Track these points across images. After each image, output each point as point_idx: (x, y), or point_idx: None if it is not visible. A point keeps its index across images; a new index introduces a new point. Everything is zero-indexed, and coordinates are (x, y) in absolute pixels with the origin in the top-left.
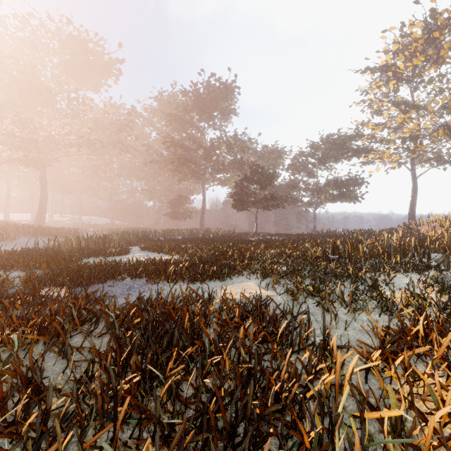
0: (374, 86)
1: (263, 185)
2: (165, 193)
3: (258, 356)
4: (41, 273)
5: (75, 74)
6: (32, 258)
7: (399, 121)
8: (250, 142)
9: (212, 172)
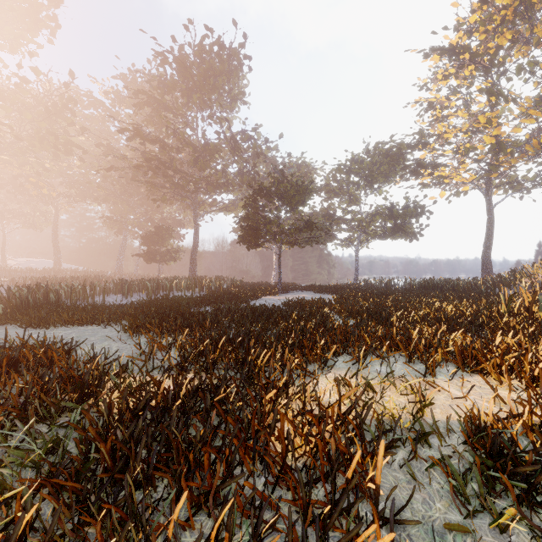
0: (441, 76)
1: (291, 203)
2: (140, 224)
3: None
4: None
5: None
6: None
7: (482, 121)
8: (267, 148)
9: (208, 188)
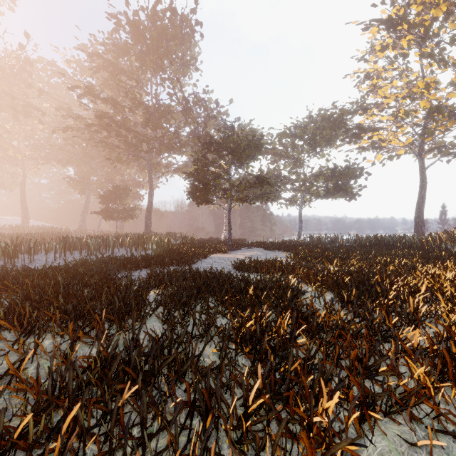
0: (379, 47)
1: (242, 158)
2: (102, 184)
3: None
4: None
5: None
6: None
7: (420, 86)
8: (218, 113)
9: (161, 148)
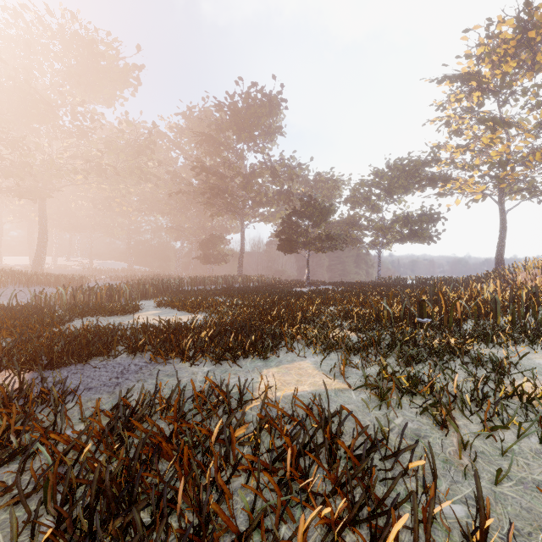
0: (453, 99)
1: (316, 221)
2: (195, 232)
3: None
4: None
5: (81, 83)
6: None
7: (485, 142)
8: (300, 169)
9: (253, 205)
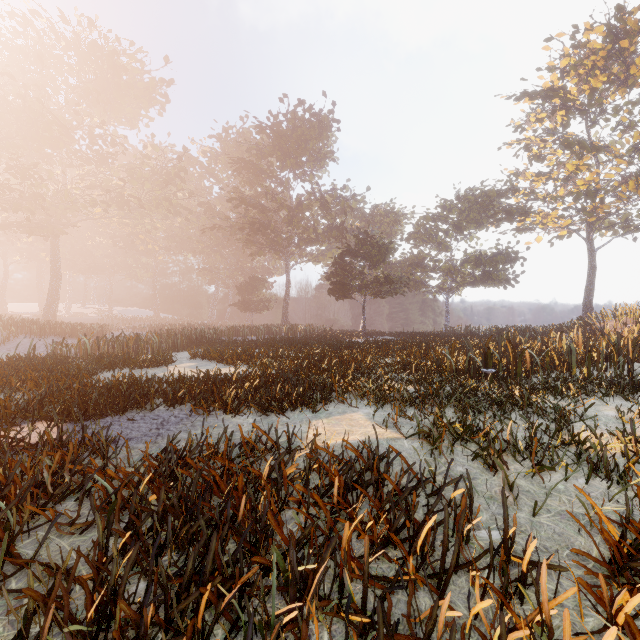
0: (534, 119)
1: (373, 262)
2: (232, 274)
3: (385, 616)
4: (26, 396)
5: (100, 101)
6: (18, 371)
7: (570, 169)
8: (354, 200)
9: (299, 243)
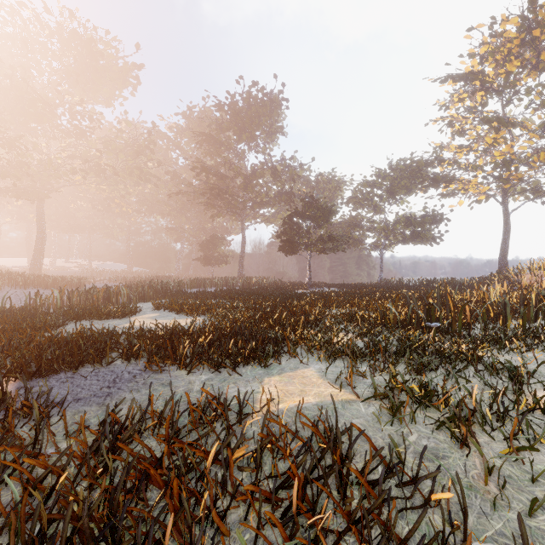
0: (456, 99)
1: (318, 222)
2: (195, 233)
3: None
4: None
5: (80, 82)
6: None
7: (489, 142)
8: (301, 169)
9: (253, 206)
